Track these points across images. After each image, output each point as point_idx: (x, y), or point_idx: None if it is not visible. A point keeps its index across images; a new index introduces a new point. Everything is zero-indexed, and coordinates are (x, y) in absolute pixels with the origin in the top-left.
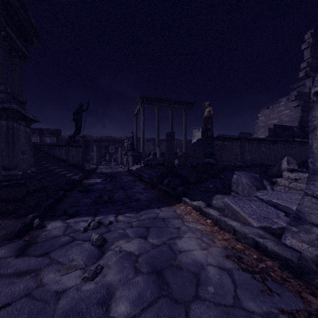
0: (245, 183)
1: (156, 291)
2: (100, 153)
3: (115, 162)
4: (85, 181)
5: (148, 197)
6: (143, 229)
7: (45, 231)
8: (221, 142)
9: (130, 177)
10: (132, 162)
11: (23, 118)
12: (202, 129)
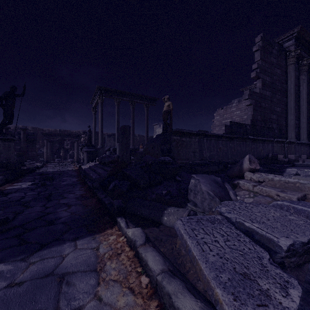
0: (205, 192)
1: None
2: (53, 149)
3: (71, 159)
4: (6, 186)
5: (73, 214)
6: None
7: None
8: (179, 137)
9: (74, 178)
10: (87, 159)
11: None
12: (163, 126)
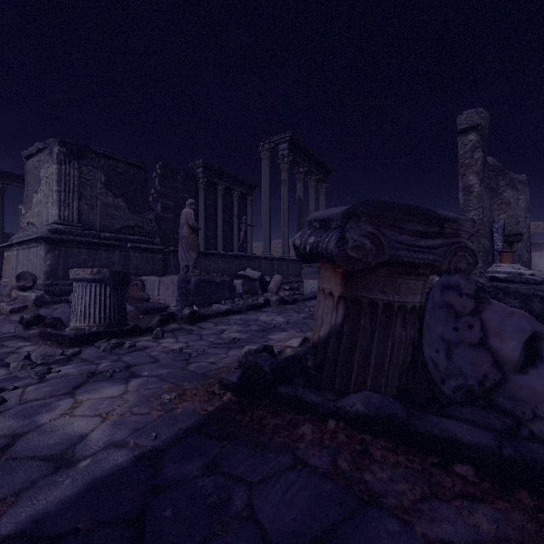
0: None
1: None
2: None
3: None
4: None
5: None
6: None
7: None
8: None
9: None
10: None
11: None
12: None
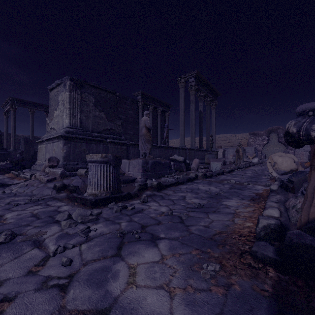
0: None
1: None
2: None
3: None
4: None
5: None
6: None
7: None
8: None
9: None
10: None
11: None
12: None
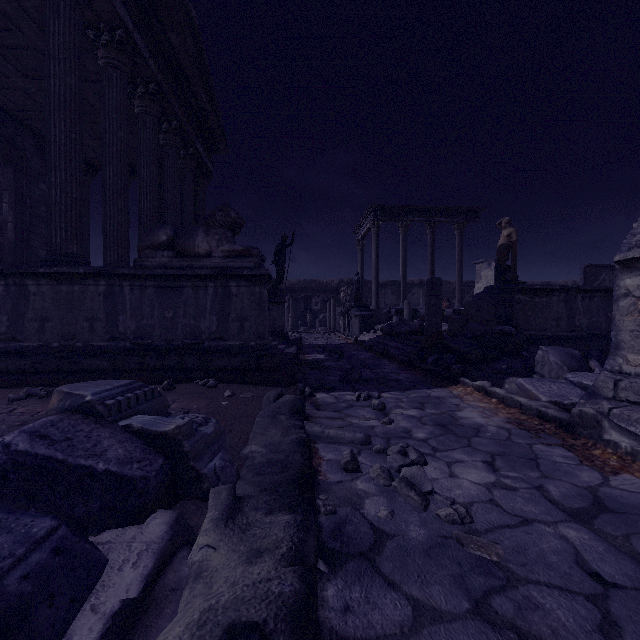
0: (553, 362)
1: (444, 432)
2: (297, 311)
3: (322, 328)
4: (302, 356)
5: (409, 378)
6: (417, 404)
7: (319, 399)
8: (527, 297)
9: (366, 352)
10: (359, 327)
11: (267, 281)
12: (497, 264)
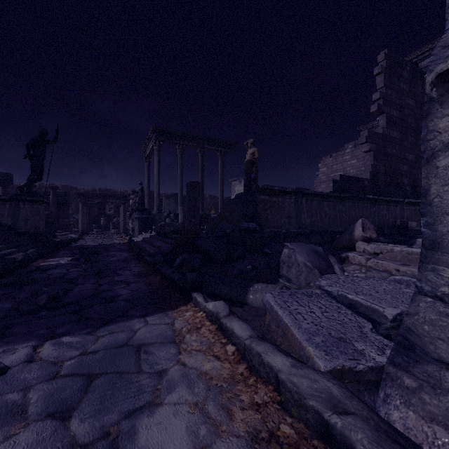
0: (301, 263)
1: None
2: (90, 215)
3: (115, 229)
4: (39, 261)
5: (135, 292)
6: (78, 382)
7: None
8: (268, 197)
9: (126, 253)
10: (139, 228)
11: None
12: (245, 182)
